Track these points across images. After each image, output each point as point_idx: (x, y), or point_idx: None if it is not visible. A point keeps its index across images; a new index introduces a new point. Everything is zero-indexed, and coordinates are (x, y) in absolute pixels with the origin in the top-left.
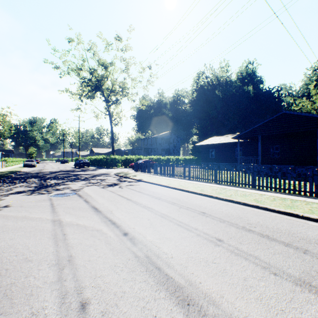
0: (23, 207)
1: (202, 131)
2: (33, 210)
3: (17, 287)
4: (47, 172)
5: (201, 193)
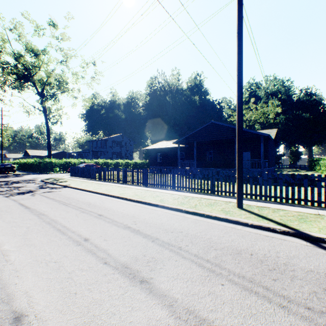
0: None
1: (155, 136)
2: None
3: None
4: None
5: (119, 196)
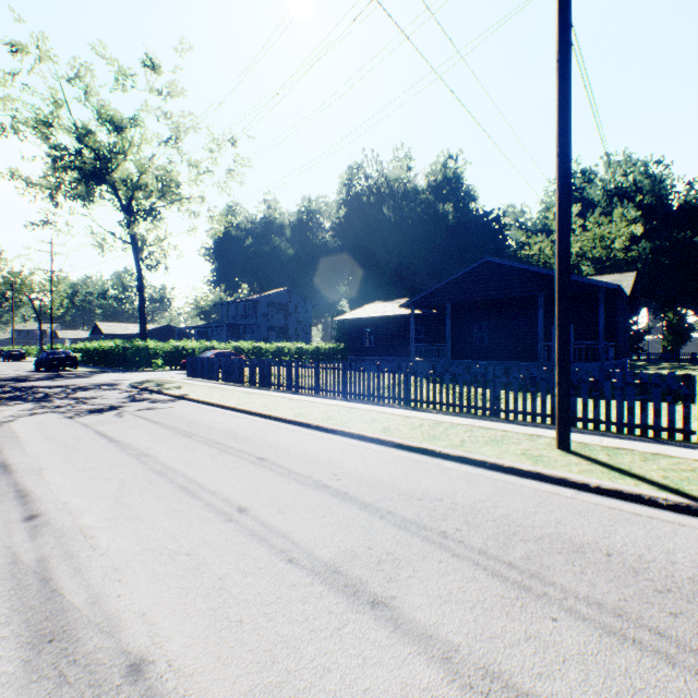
0: None
1: (359, 291)
2: None
3: None
4: None
5: (293, 420)
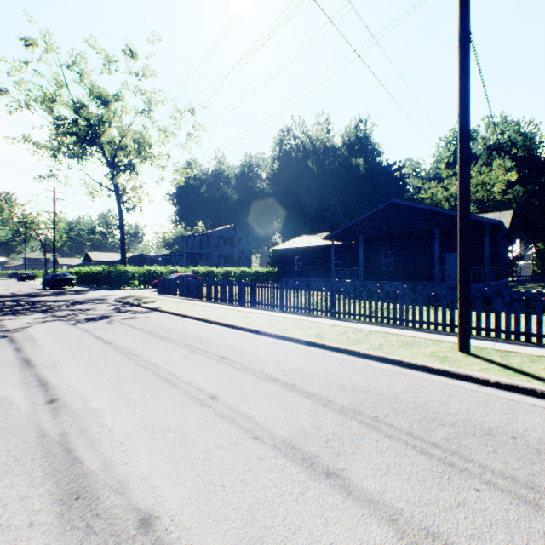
0: None
1: (289, 227)
2: None
3: None
4: None
5: (244, 327)
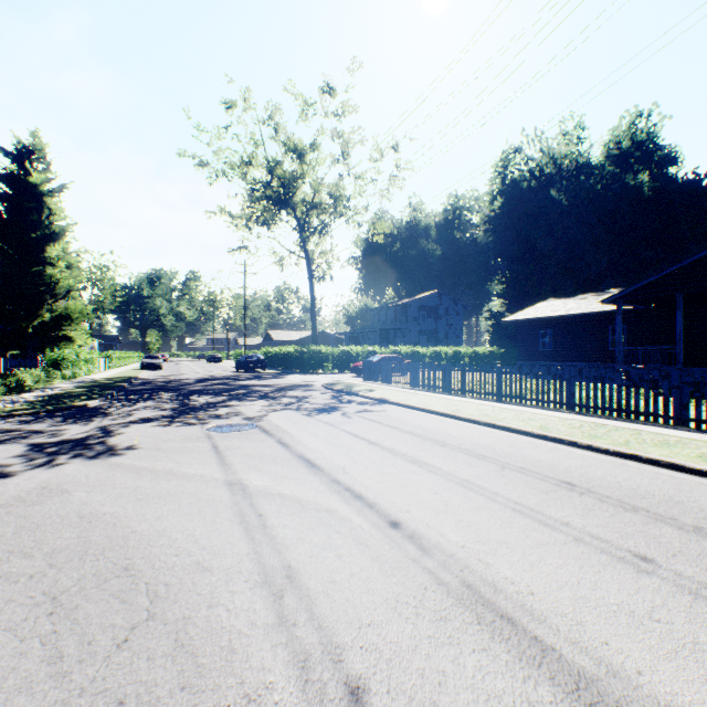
0: (161, 451)
1: (517, 289)
2: (182, 458)
3: (198, 629)
4: (187, 380)
5: (545, 435)
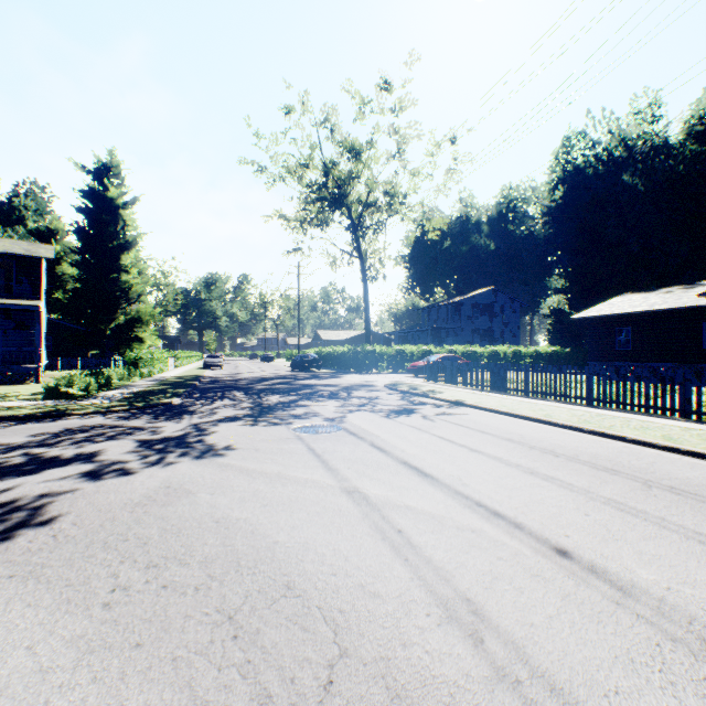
0: (260, 452)
1: (581, 283)
2: (285, 460)
3: (405, 676)
4: (250, 379)
5: (677, 447)
